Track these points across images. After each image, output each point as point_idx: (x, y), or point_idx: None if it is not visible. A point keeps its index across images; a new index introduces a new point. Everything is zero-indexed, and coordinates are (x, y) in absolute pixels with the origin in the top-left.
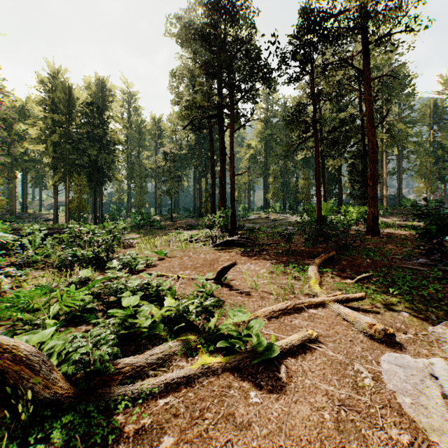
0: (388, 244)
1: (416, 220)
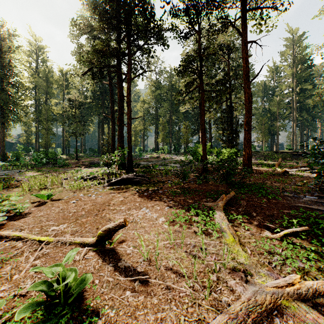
0: (267, 180)
1: (262, 159)
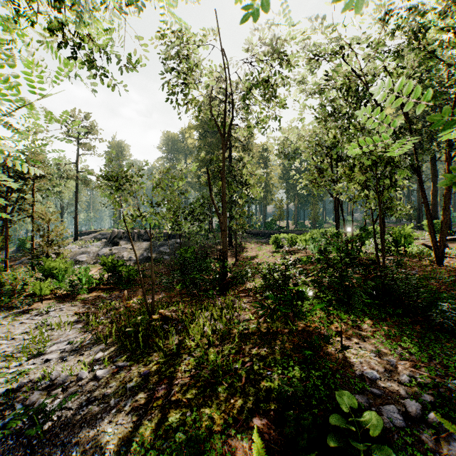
0: None
1: None
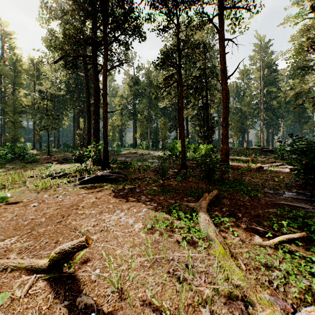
0: (245, 176)
1: (235, 155)
